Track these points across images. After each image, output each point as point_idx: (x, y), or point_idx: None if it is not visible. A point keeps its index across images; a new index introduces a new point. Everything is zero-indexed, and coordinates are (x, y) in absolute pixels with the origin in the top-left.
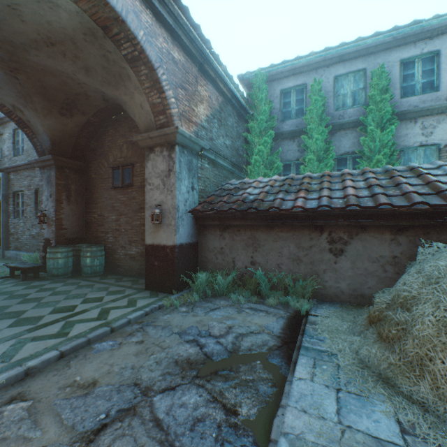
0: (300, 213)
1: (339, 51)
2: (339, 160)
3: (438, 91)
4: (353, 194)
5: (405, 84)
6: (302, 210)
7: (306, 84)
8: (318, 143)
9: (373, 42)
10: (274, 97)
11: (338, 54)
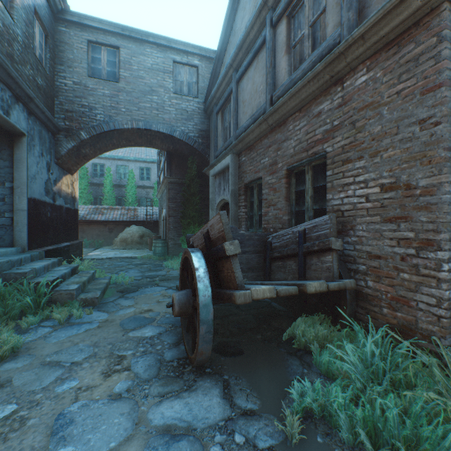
0: (100, 221)
1: (119, 157)
2: (119, 199)
3: (151, 181)
4: (115, 216)
5: (142, 176)
6: (100, 220)
7: (105, 164)
8: (109, 193)
9: (131, 158)
10: (90, 165)
11: (118, 157)
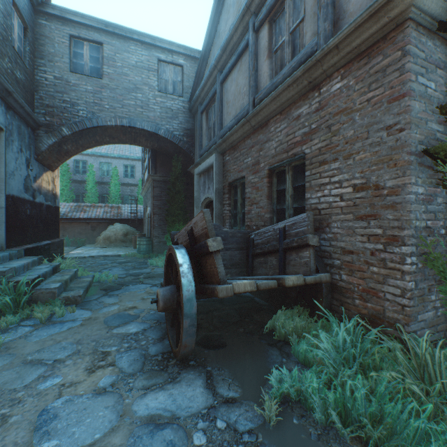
0: (82, 219)
1: (102, 153)
2: (102, 196)
3: (135, 178)
4: (98, 214)
5: (126, 173)
6: (83, 218)
7: (88, 161)
8: (92, 190)
9: (114, 155)
10: (71, 162)
11: (101, 154)
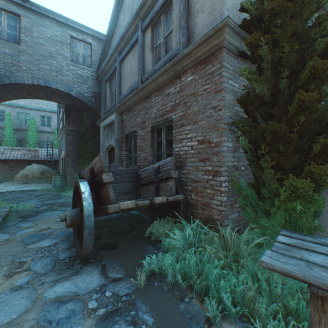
0: (0, 160)
1: (20, 105)
2: (20, 141)
3: (51, 127)
4: (16, 156)
5: (43, 122)
6: (0, 159)
7: (6, 110)
8: (10, 135)
9: (32, 107)
10: None
11: (19, 105)
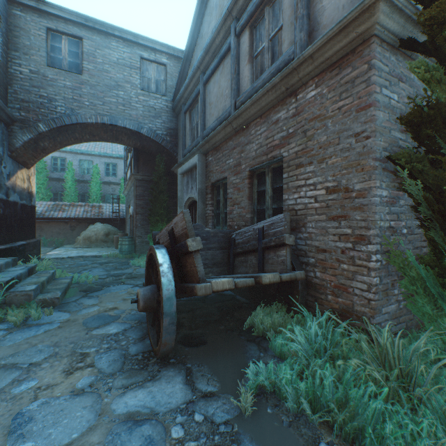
0: (60, 218)
1: (82, 151)
2: (82, 195)
3: (117, 177)
4: (78, 213)
5: (107, 171)
6: (61, 217)
7: (67, 158)
8: (71, 189)
9: (95, 153)
10: (49, 159)
11: (81, 151)
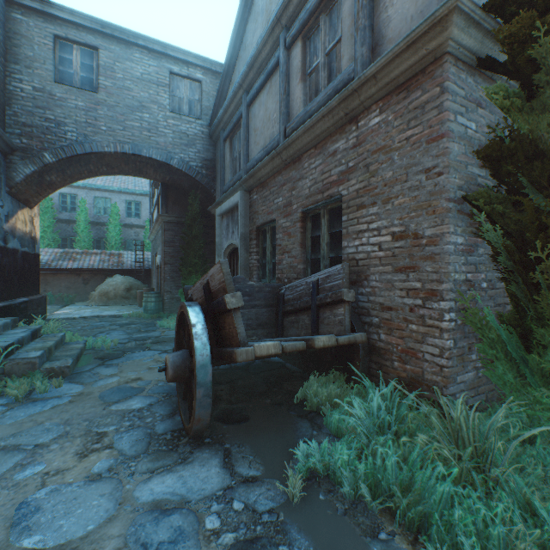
0: (71, 269)
1: (97, 186)
2: (98, 240)
3: (141, 218)
4: (93, 263)
5: (129, 211)
6: (71, 268)
7: (78, 195)
8: (84, 233)
9: (114, 189)
10: (56, 196)
11: (97, 187)
